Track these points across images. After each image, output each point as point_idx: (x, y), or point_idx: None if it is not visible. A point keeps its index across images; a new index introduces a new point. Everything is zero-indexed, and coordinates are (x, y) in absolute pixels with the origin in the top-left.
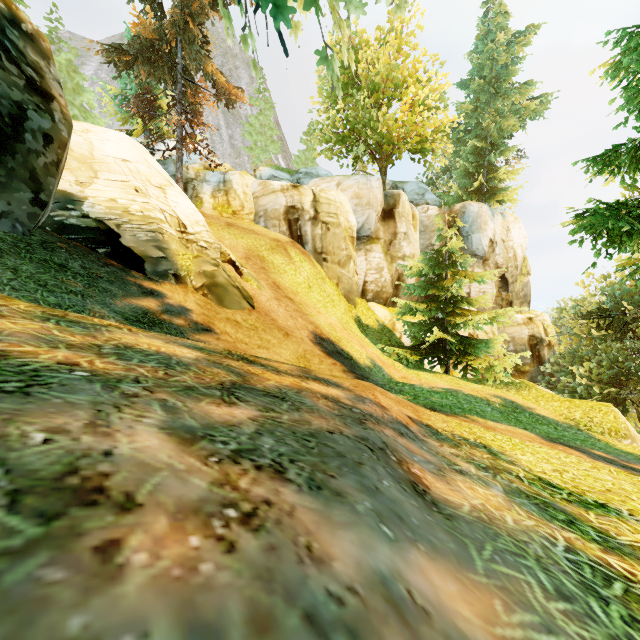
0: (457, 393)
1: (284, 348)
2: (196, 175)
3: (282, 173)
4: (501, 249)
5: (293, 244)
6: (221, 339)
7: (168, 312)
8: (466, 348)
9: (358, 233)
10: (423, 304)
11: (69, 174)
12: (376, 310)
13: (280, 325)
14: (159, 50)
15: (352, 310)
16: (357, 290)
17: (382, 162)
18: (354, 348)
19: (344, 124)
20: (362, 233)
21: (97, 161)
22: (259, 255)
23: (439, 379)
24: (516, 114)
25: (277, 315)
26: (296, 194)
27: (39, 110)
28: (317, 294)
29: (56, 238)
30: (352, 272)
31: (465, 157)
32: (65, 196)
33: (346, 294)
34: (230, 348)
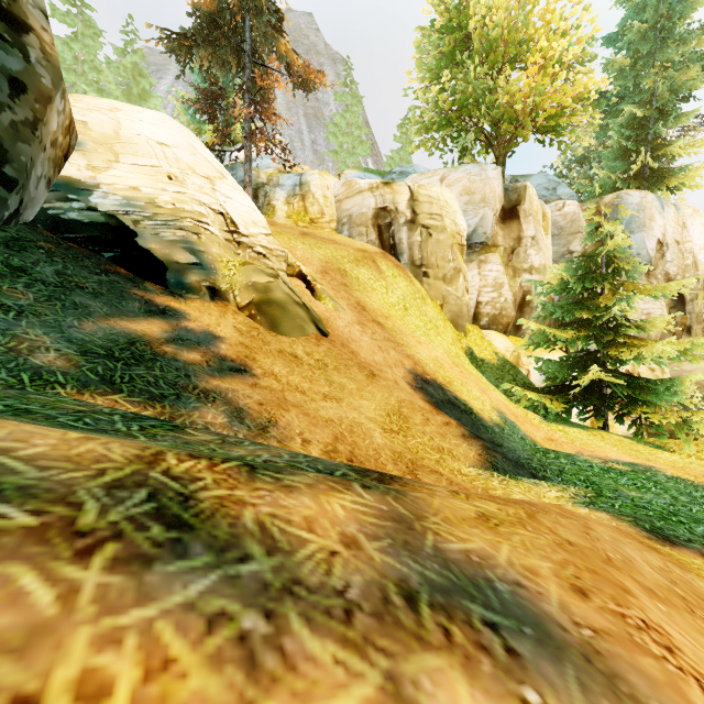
0: (654, 474)
1: (367, 398)
2: (268, 179)
3: (371, 175)
4: (674, 254)
5: (384, 255)
6: (259, 385)
7: (178, 341)
8: (637, 394)
9: (469, 239)
10: (568, 330)
11: (80, 157)
12: (493, 339)
13: (363, 360)
14: (222, 26)
15: (461, 339)
16: (467, 314)
17: (499, 149)
18: (472, 394)
19: (450, 102)
20: (474, 239)
21: (122, 143)
22: (339, 268)
23: (601, 441)
24: (699, 62)
25: (359, 346)
26: (388, 192)
27: (2, 42)
28: (416, 318)
29: (43, 237)
30: (461, 290)
31: (618, 132)
32: (68, 183)
33: (453, 319)
34: (272, 401)
